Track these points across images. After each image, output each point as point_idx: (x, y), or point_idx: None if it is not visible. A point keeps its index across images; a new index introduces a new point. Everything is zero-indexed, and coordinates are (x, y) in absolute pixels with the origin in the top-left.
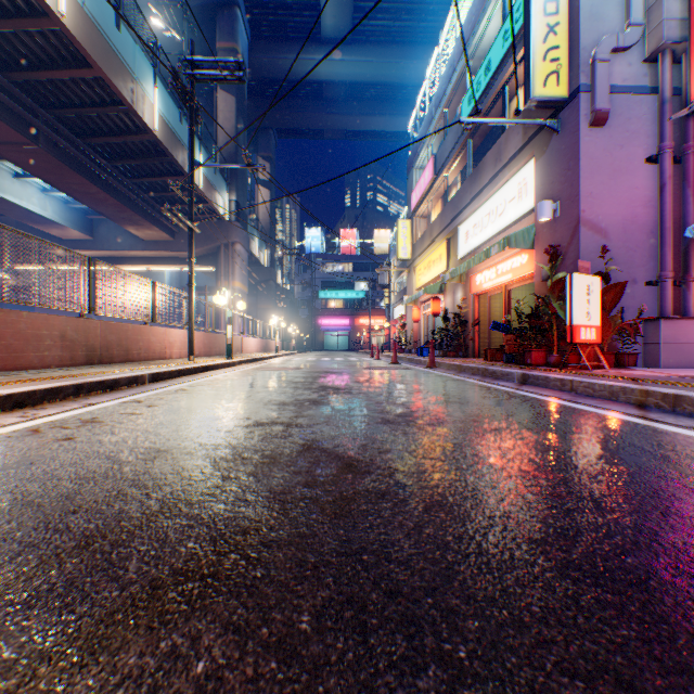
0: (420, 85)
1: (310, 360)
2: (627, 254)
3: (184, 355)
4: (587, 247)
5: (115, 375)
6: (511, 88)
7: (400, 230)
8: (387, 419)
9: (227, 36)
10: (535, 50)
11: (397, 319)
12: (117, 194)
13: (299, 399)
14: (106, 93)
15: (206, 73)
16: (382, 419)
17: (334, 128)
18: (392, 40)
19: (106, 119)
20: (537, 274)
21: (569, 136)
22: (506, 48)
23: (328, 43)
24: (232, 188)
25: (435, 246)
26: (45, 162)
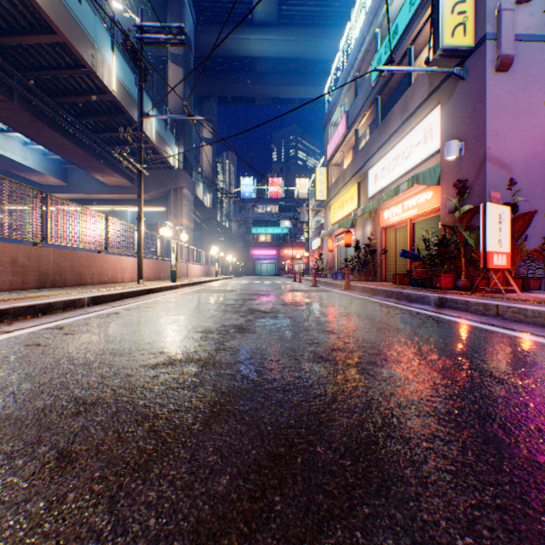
0: (333, 60)
1: (243, 283)
2: (529, 187)
3: (135, 279)
4: (492, 181)
5: (51, 299)
6: (416, 48)
7: (318, 176)
8: (320, 353)
9: (176, 19)
10: (444, 4)
11: (314, 250)
12: (84, 146)
13: (225, 325)
14: (70, 58)
15: (153, 36)
16: (313, 353)
17: (264, 96)
18: (310, 23)
19: (72, 81)
20: (442, 208)
21: (475, 81)
22: (413, 11)
23: (258, 26)
24: (180, 142)
25: (347, 188)
26: (20, 117)
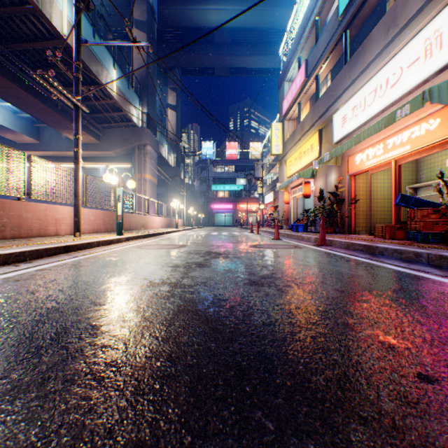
0: (285, 29)
1: (200, 235)
2: None
3: None
4: None
5: None
6: None
7: (273, 131)
8: None
9: None
10: None
11: (267, 203)
12: (44, 99)
13: None
14: None
15: None
16: None
17: (222, 66)
18: None
19: (20, 24)
20: None
21: None
22: None
23: None
24: (144, 103)
25: (306, 138)
26: None
